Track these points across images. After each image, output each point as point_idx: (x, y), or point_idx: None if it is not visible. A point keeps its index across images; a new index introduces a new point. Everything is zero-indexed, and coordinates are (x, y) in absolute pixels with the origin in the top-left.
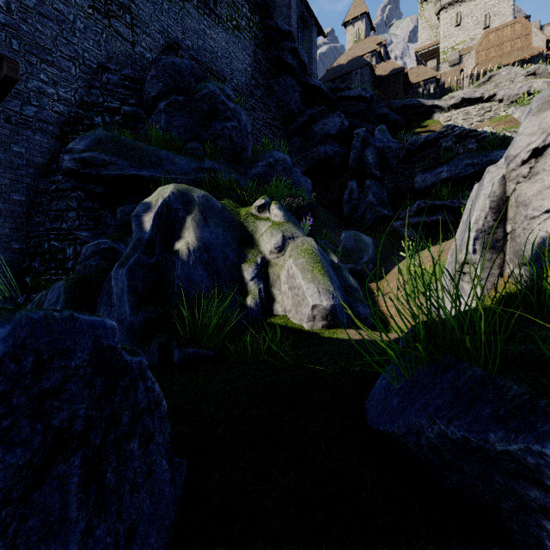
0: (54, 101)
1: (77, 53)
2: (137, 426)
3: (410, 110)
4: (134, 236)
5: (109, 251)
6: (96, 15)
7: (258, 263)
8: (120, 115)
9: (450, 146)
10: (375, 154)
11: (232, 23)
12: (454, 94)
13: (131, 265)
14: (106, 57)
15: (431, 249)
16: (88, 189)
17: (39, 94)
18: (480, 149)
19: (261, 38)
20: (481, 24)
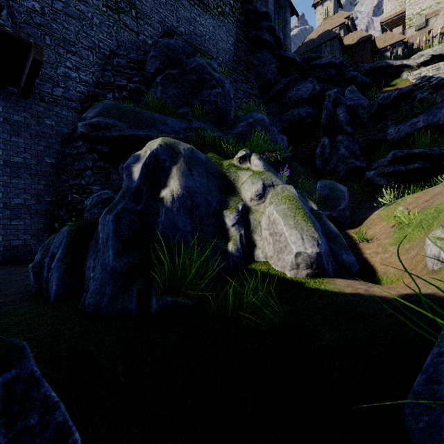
0: (77, 83)
1: (94, 44)
2: None
3: (378, 71)
4: (124, 185)
5: (109, 200)
6: (109, 11)
7: (239, 210)
8: (127, 91)
9: (426, 97)
10: (346, 112)
11: (218, 10)
12: (423, 52)
13: (118, 212)
14: (117, 45)
15: (415, 195)
16: (97, 150)
17: (66, 78)
18: None
19: (242, 21)
20: None
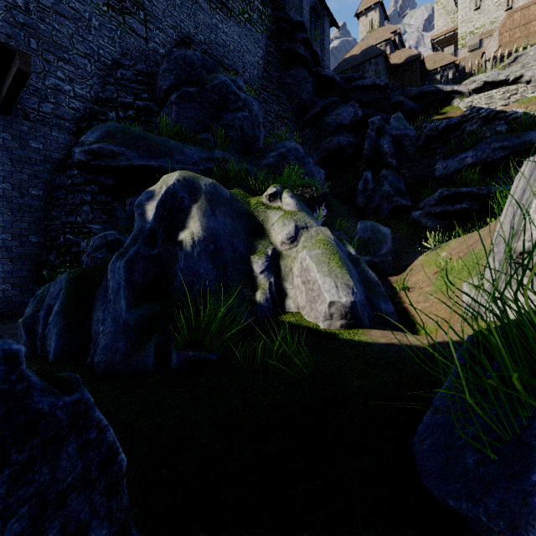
0: (70, 98)
1: (93, 50)
2: (47, 527)
3: (427, 97)
4: (136, 226)
5: (116, 243)
6: (111, 12)
7: (268, 255)
8: (134, 110)
9: (475, 130)
10: (391, 142)
11: (244, 16)
12: (475, 77)
13: (131, 257)
14: (121, 53)
15: (459, 239)
16: (98, 181)
17: (56, 92)
18: (511, 131)
19: (273, 30)
20: (503, 6)
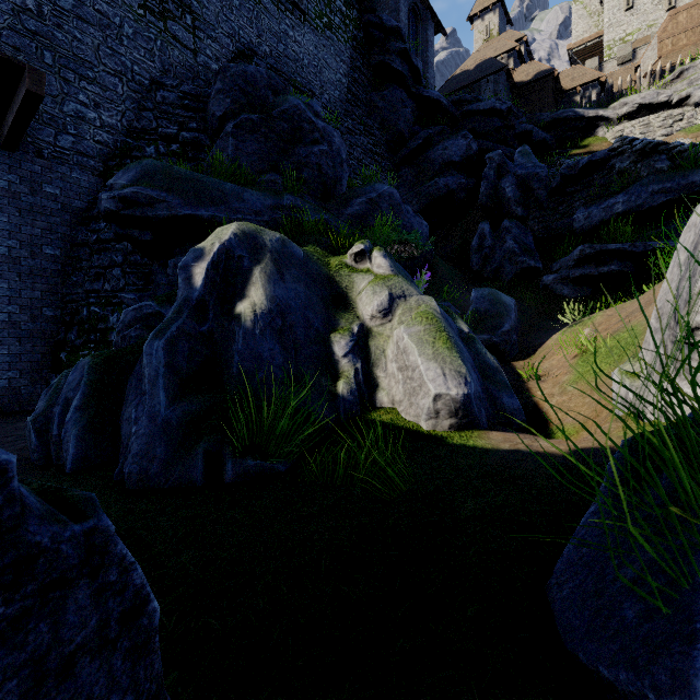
0: (96, 129)
1: (125, 66)
2: None
3: (563, 125)
4: (180, 295)
5: (154, 317)
6: (149, 16)
7: (354, 332)
8: (178, 144)
9: (627, 167)
10: (515, 184)
11: (322, 21)
12: (627, 99)
13: (173, 336)
14: (162, 70)
15: (607, 312)
16: (132, 237)
17: (78, 120)
18: (676, 169)
19: (360, 39)
20: (664, 4)
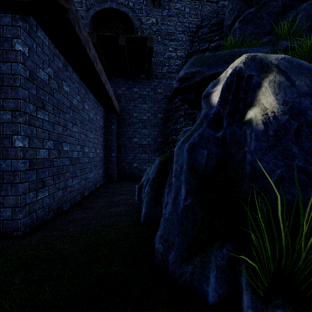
0: (175, 60)
1: (186, 27)
2: None
3: None
4: (202, 113)
5: None
6: None
7: None
8: (208, 51)
9: None
10: None
11: None
12: None
13: (194, 140)
14: (201, 20)
15: None
16: (185, 98)
17: (169, 59)
18: None
19: None
20: None
